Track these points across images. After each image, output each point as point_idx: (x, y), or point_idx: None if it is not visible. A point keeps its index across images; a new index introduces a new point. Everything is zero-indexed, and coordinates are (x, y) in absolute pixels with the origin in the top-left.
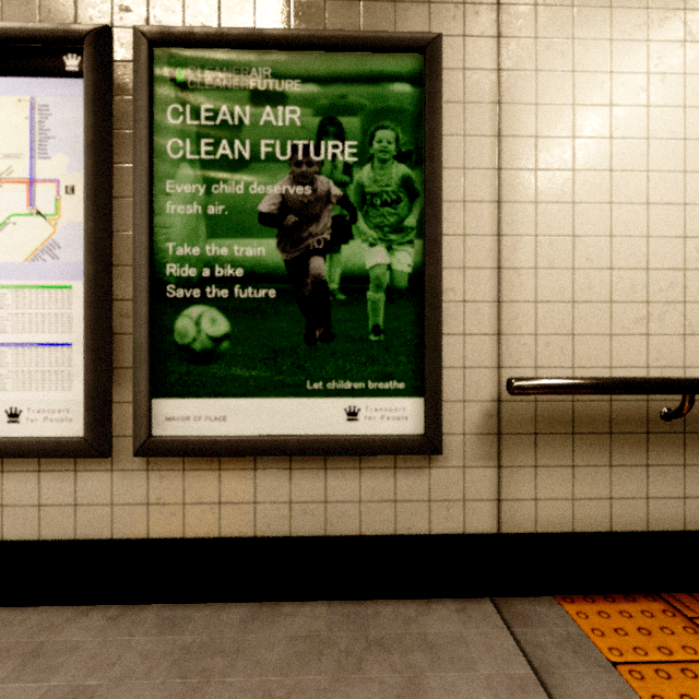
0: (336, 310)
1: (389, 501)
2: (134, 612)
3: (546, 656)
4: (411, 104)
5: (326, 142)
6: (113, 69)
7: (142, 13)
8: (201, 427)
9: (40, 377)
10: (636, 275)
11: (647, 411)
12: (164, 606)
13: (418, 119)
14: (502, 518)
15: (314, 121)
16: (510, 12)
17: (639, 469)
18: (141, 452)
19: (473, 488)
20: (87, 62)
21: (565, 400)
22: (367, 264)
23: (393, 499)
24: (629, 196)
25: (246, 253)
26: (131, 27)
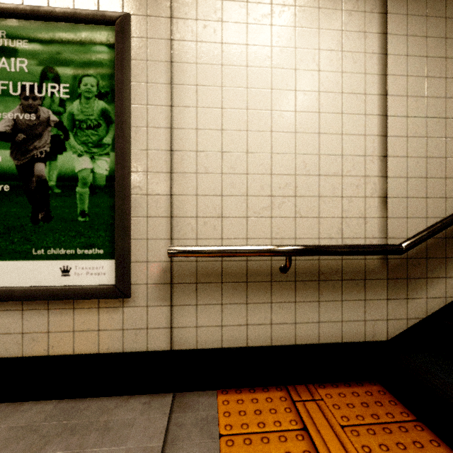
0: (54, 200)
1: (94, 330)
2: None
3: (180, 433)
4: (108, 60)
5: (46, 84)
6: None
7: None
8: None
9: None
10: (264, 178)
11: (271, 267)
12: None
13: (113, 70)
14: (174, 339)
15: (37, 69)
16: (179, 1)
17: (266, 305)
18: None
19: (153, 320)
20: None
21: (216, 260)
22: (76, 169)
23: (97, 329)
24: (259, 126)
25: None
26: None
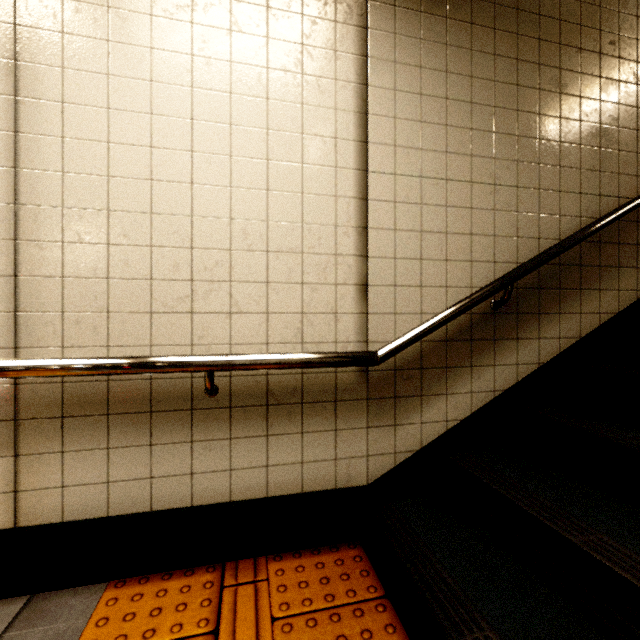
0: None
1: None
2: None
3: None
4: None
5: None
6: None
7: None
8: None
9: None
10: (179, 254)
11: (191, 388)
12: None
13: None
14: (21, 510)
15: None
16: None
17: (183, 445)
18: None
19: None
20: None
21: (98, 380)
22: None
23: None
24: (172, 174)
25: None
26: None
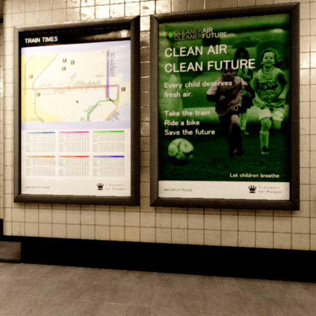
0: (244, 140)
1: (270, 232)
2: (147, 274)
3: None
4: (282, 38)
5: (239, 60)
6: (140, 35)
7: (153, 9)
8: (180, 194)
9: (111, 170)
10: None
11: None
12: (159, 273)
13: (286, 45)
14: None
15: (233, 51)
16: None
17: None
18: (154, 204)
19: (314, 228)
20: (132, 33)
21: None
22: (259, 117)
23: (272, 231)
24: None
25: (200, 114)
26: (148, 15)
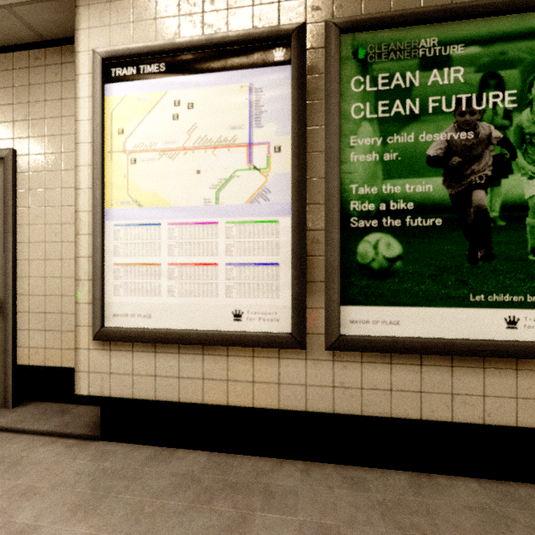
0: (497, 235)
1: None
2: (316, 468)
3: None
4: None
5: (486, 93)
6: (306, 55)
7: (329, 10)
8: (378, 329)
9: (256, 288)
10: None
11: None
12: (336, 466)
13: None
14: None
15: (475, 77)
16: None
17: None
18: (333, 347)
19: None
20: (293, 52)
21: None
22: (526, 195)
23: None
24: None
25: (415, 190)
26: (320, 22)
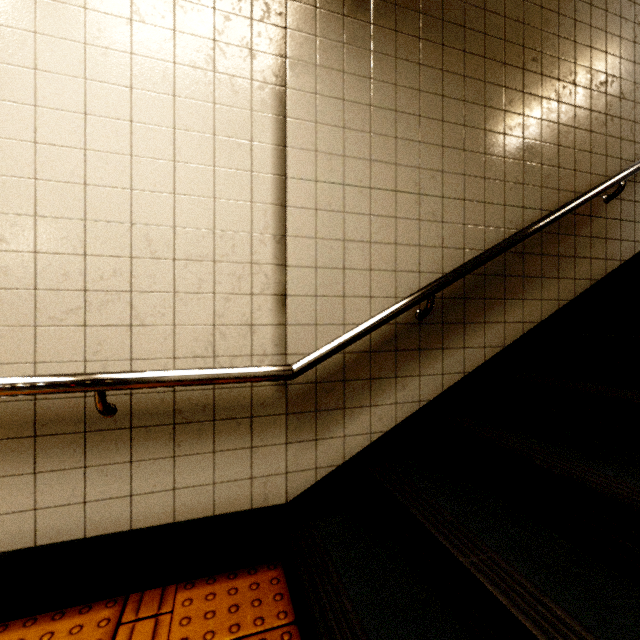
0: None
1: None
2: None
3: None
4: None
5: None
6: None
7: None
8: None
9: None
10: (70, 261)
11: (84, 408)
12: None
13: None
14: None
15: None
16: None
17: (74, 471)
18: None
19: None
20: None
21: None
22: None
23: None
24: (61, 173)
25: None
26: None
